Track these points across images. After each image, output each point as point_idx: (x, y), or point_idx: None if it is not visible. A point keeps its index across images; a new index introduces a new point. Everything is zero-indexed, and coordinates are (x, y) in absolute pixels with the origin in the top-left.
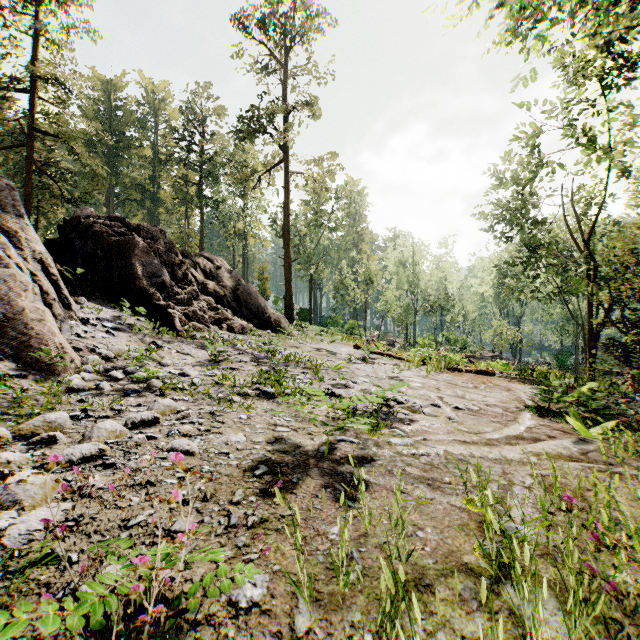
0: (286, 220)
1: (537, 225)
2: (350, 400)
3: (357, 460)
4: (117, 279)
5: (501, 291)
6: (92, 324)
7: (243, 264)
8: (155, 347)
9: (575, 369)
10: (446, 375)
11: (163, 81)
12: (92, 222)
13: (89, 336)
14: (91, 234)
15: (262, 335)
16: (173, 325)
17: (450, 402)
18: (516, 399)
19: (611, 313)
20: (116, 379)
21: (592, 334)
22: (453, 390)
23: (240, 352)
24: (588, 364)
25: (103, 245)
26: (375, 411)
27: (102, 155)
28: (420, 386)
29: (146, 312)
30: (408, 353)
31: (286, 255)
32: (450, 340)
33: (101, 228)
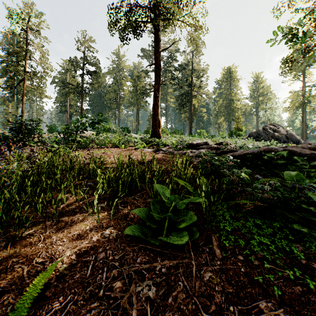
0: (303, 118)
1: None
2: None
3: None
4: None
5: None
6: None
7: None
8: None
9: None
10: None
11: None
12: None
13: None
14: None
15: None
16: None
17: None
18: None
19: None
20: None
21: None
22: None
23: None
24: None
25: None
26: None
27: None
28: None
29: None
30: None
31: (303, 129)
32: None
33: None
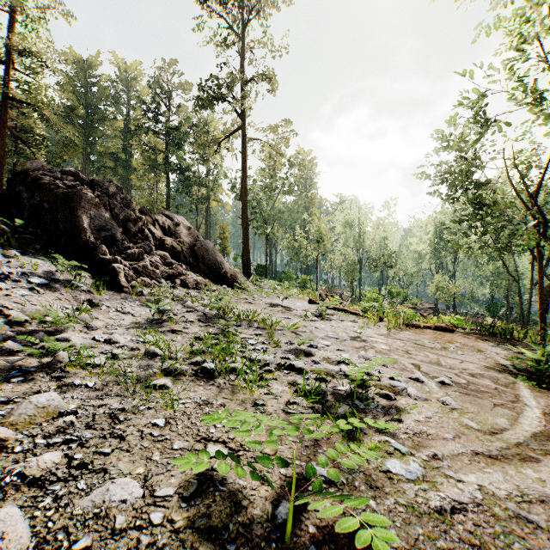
0: (244, 182)
1: (484, 183)
2: (315, 382)
3: (349, 549)
4: (62, 232)
5: (437, 249)
6: (14, 280)
7: (206, 225)
8: (88, 306)
9: (506, 319)
10: (407, 333)
11: (135, 61)
12: (41, 174)
13: (3, 294)
14: (39, 186)
15: (217, 290)
16: (117, 280)
17: (430, 373)
18: (495, 364)
19: (544, 269)
20: (13, 351)
21: (544, 289)
22: (424, 353)
23: (189, 310)
24: (540, 318)
25: (50, 197)
26: (348, 395)
27: (78, 126)
28: (387, 349)
29: (90, 267)
30: (360, 307)
31: (244, 215)
32: (392, 293)
33: (50, 181)
